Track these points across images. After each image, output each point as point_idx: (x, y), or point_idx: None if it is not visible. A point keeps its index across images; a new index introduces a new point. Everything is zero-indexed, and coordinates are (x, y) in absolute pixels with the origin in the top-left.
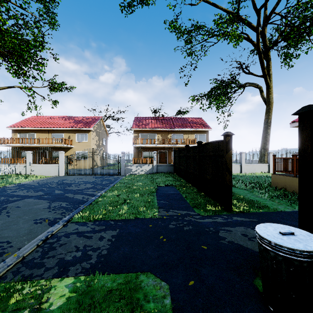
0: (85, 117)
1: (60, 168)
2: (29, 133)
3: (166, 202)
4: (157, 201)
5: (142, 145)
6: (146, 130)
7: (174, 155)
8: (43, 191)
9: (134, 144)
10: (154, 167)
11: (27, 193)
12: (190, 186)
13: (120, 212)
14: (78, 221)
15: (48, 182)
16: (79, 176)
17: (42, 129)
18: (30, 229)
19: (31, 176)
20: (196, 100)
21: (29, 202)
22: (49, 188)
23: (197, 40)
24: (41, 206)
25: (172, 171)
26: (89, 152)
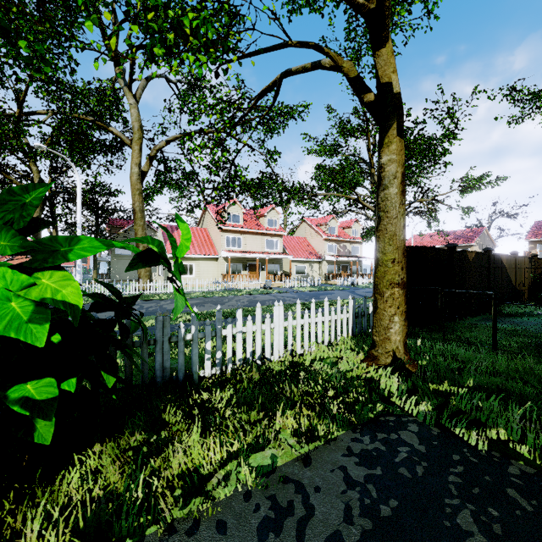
0: (465, 230)
1: None
2: None
3: None
4: None
5: None
6: None
7: None
8: None
9: None
10: None
11: None
12: None
13: None
14: None
15: None
16: None
17: None
18: None
19: None
20: None
21: None
22: None
23: None
24: None
25: None
26: None
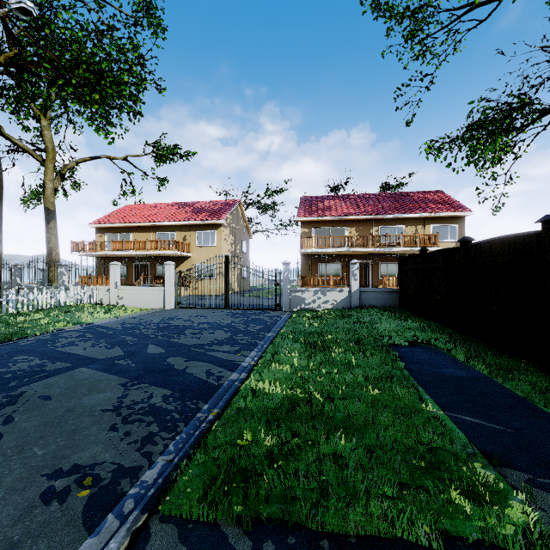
0: (211, 201)
1: (167, 294)
2: (122, 233)
3: (487, 422)
4: (449, 415)
5: (319, 251)
6: (326, 221)
7: (402, 269)
8: (124, 347)
9: (302, 249)
10: (354, 295)
11: (91, 350)
12: (495, 351)
13: (346, 472)
14: (190, 512)
15: (141, 322)
16: (201, 310)
17: (141, 226)
18: (6, 542)
19: (117, 309)
20: (437, 149)
21: (80, 381)
22: (139, 337)
23: (437, 22)
24: (100, 398)
25: (396, 305)
26: (220, 263)
